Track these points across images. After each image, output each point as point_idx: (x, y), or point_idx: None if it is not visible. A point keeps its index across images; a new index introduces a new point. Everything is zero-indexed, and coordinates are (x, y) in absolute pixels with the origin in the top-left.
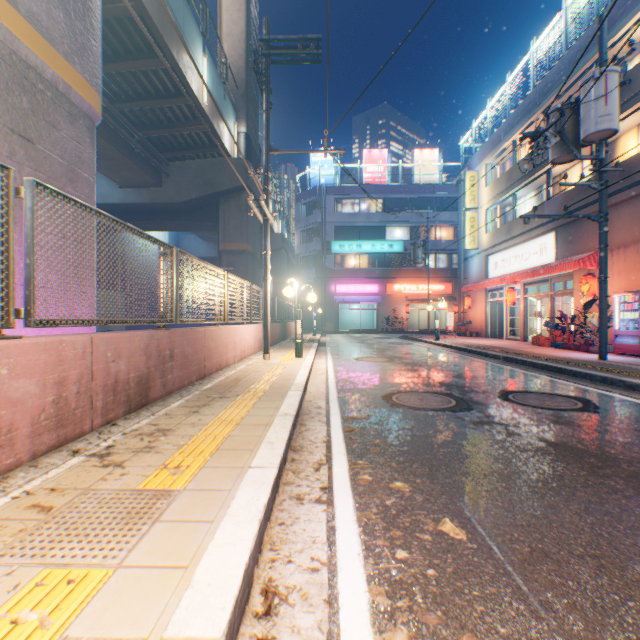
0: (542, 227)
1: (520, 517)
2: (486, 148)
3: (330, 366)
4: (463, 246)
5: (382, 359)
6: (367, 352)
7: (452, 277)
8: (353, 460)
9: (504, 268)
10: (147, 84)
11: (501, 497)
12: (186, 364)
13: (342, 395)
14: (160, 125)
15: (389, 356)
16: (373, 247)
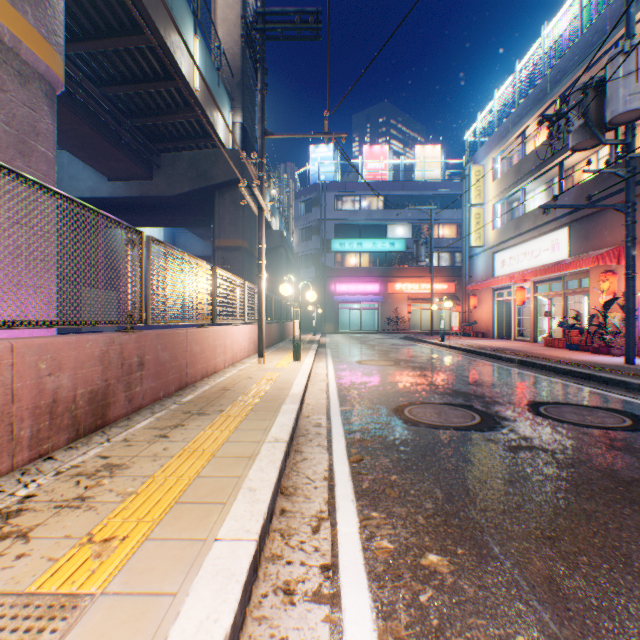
0: (554, 222)
1: (638, 635)
2: (493, 141)
3: (331, 371)
4: (468, 243)
5: (387, 362)
6: (370, 354)
7: (455, 276)
8: (365, 511)
9: (512, 266)
10: (133, 65)
11: (591, 587)
12: (161, 373)
13: (345, 408)
14: (149, 112)
15: (394, 359)
16: (374, 245)
